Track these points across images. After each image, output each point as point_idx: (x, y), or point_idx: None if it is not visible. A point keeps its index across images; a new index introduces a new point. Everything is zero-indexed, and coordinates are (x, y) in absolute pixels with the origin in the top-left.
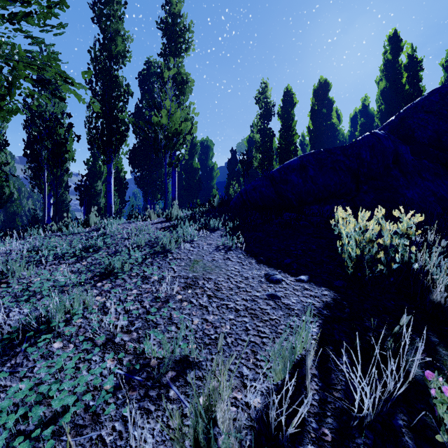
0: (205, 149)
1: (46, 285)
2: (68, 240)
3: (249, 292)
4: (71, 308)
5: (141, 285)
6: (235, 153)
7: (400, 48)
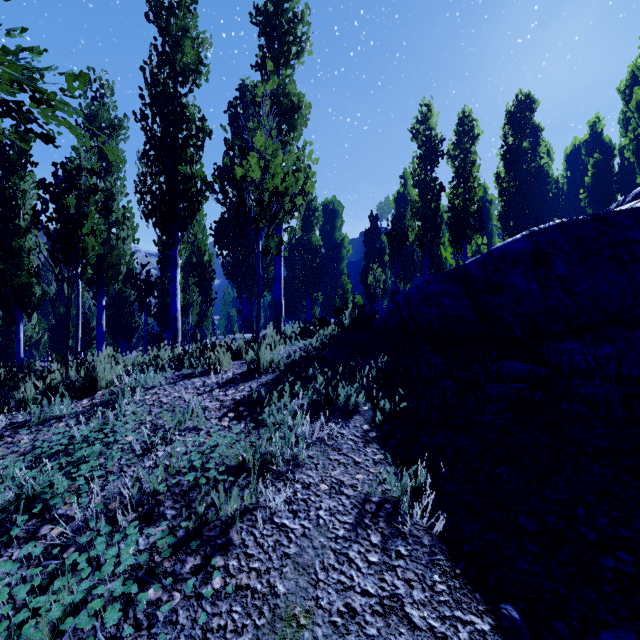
0: (330, 215)
1: None
2: None
3: None
4: None
5: None
6: (376, 220)
7: None
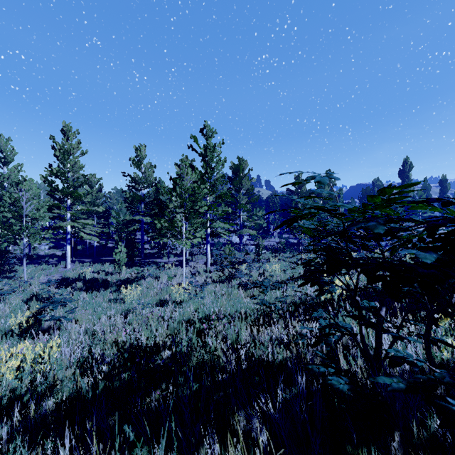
0: None
1: None
2: None
3: None
4: None
5: None
6: None
7: None
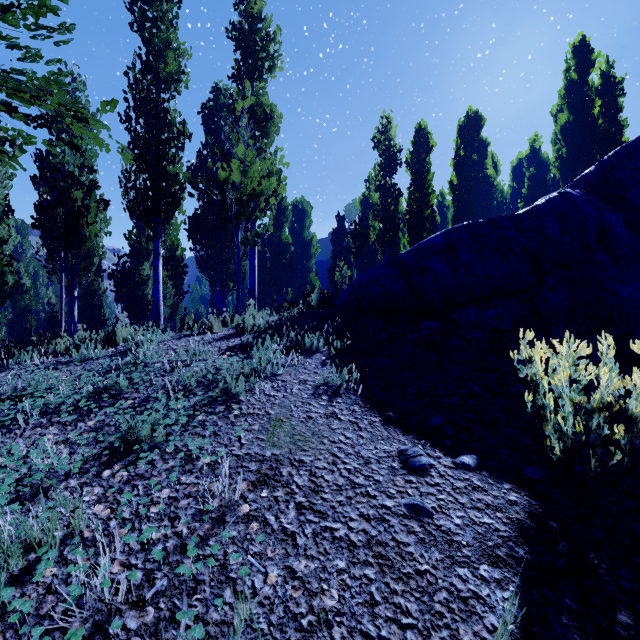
0: (299, 214)
1: (8, 482)
2: (71, 377)
3: (373, 497)
4: (44, 535)
5: (179, 476)
6: (343, 220)
7: (591, 63)
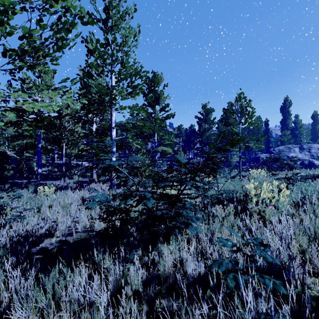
0: None
1: None
2: None
3: None
4: None
5: None
6: None
7: None
